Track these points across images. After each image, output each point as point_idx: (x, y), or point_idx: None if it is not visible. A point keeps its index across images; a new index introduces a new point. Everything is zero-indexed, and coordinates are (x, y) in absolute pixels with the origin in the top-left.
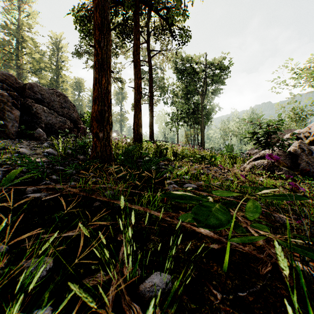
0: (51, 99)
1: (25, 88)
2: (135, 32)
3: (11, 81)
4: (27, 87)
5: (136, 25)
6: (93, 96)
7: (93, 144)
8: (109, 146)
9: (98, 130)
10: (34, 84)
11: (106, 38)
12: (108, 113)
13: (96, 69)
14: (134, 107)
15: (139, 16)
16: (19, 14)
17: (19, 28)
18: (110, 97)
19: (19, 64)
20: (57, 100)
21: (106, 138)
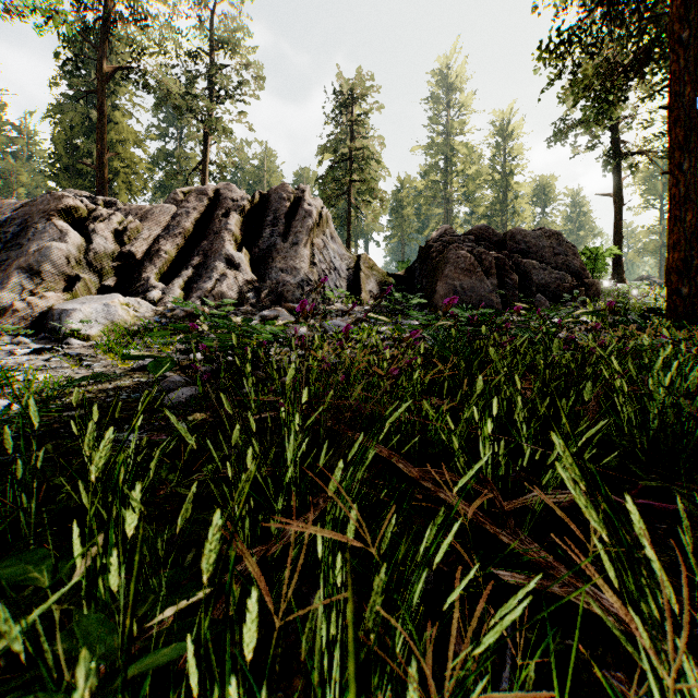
0: (538, 246)
1: (505, 240)
2: None
3: (487, 235)
4: (507, 238)
5: None
6: (668, 241)
7: (669, 305)
8: (697, 305)
9: (678, 285)
10: (515, 230)
11: (691, 156)
12: (696, 259)
13: (674, 204)
14: None
15: None
16: (448, 114)
17: (447, 137)
18: None
19: (447, 195)
20: (547, 245)
21: (692, 294)
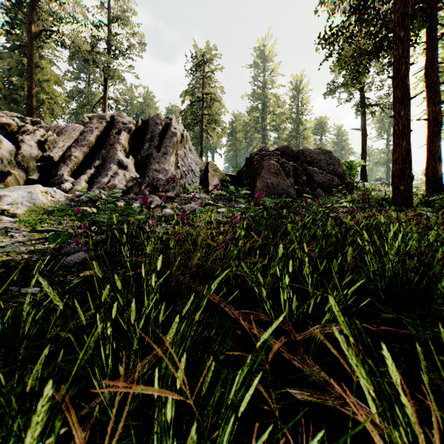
0: (318, 159)
1: (298, 155)
2: (428, 43)
3: (287, 151)
4: (299, 154)
5: (430, 32)
6: (393, 158)
7: (394, 196)
8: (410, 197)
9: (399, 185)
10: (304, 149)
11: (406, 107)
12: (409, 169)
13: (397, 136)
14: (427, 145)
15: (435, 17)
16: (264, 75)
17: (263, 90)
18: (410, 155)
19: (263, 125)
20: (323, 159)
21: (406, 190)
